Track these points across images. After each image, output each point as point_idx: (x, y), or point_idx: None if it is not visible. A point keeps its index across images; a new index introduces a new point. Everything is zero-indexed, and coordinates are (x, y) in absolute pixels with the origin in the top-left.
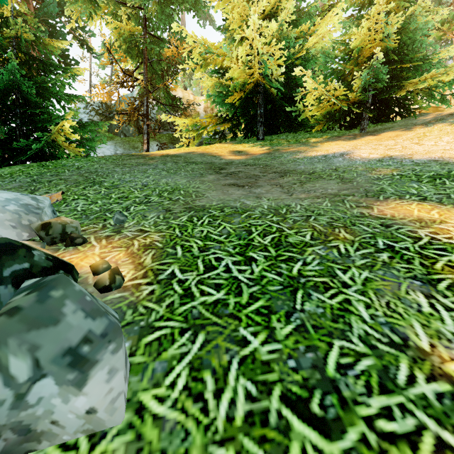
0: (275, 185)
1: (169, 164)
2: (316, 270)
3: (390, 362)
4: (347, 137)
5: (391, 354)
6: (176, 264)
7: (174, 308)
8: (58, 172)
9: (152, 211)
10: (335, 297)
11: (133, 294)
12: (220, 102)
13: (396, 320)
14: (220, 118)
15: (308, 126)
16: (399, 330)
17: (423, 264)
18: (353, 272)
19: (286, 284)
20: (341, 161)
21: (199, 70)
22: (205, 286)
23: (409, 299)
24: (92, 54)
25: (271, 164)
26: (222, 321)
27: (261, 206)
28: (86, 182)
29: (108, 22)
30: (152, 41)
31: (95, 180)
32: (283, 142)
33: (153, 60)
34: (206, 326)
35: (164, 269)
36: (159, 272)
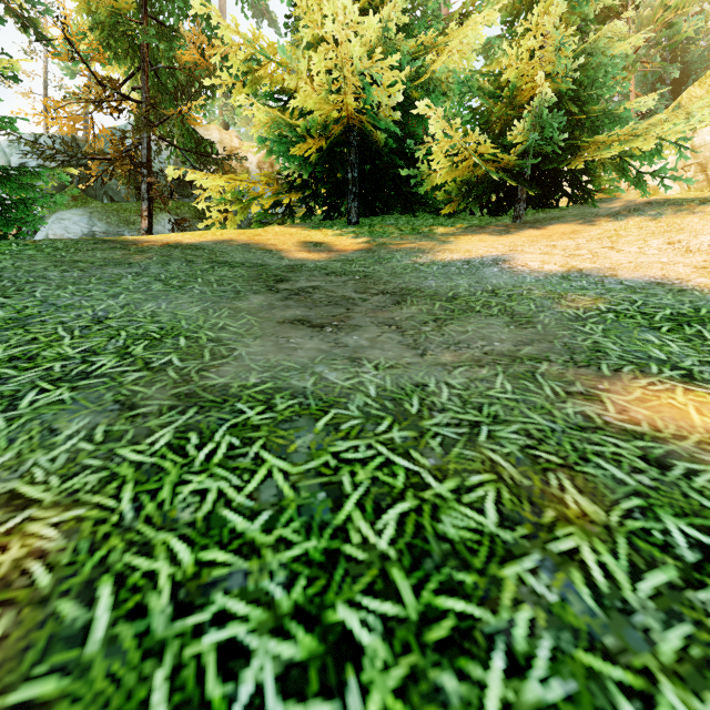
0: (387, 325)
1: (174, 264)
2: (558, 708)
3: None
4: (495, 230)
5: None
6: None
7: None
8: None
9: (81, 408)
10: None
11: None
12: (283, 153)
13: None
14: (284, 182)
15: (432, 206)
16: None
17: None
18: (674, 708)
19: None
20: (498, 274)
21: (244, 92)
22: None
23: None
24: (46, 46)
25: (374, 273)
26: None
27: (362, 390)
28: None
29: None
30: (157, 32)
31: None
32: (391, 230)
33: (160, 67)
34: None
35: None
36: None
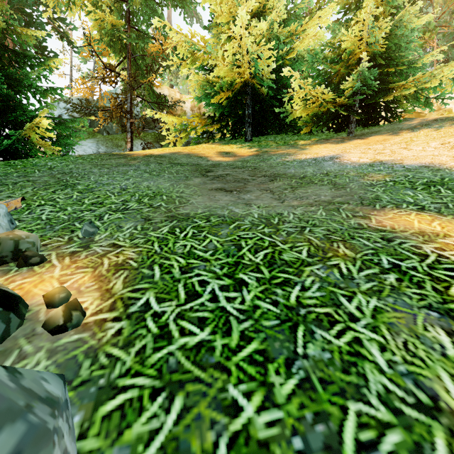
0: (265, 190)
1: (152, 165)
2: (316, 297)
3: (422, 436)
4: (335, 141)
5: (422, 422)
6: (153, 291)
7: (145, 357)
8: (27, 173)
9: (128, 220)
10: (342, 335)
11: (95, 335)
12: (207, 101)
13: (419, 368)
14: (207, 118)
15: (297, 128)
16: (425, 385)
17: (435, 288)
18: (359, 299)
19: (283, 317)
20: (332, 165)
21: (185, 67)
22: (186, 321)
23: (429, 337)
24: (73, 47)
25: (260, 166)
26: (206, 375)
27: (251, 215)
28: (57, 185)
29: (88, 13)
30: (136, 35)
31: (68, 182)
32: (271, 143)
33: (137, 55)
34: (185, 384)
35: (137, 297)
36: (131, 301)
